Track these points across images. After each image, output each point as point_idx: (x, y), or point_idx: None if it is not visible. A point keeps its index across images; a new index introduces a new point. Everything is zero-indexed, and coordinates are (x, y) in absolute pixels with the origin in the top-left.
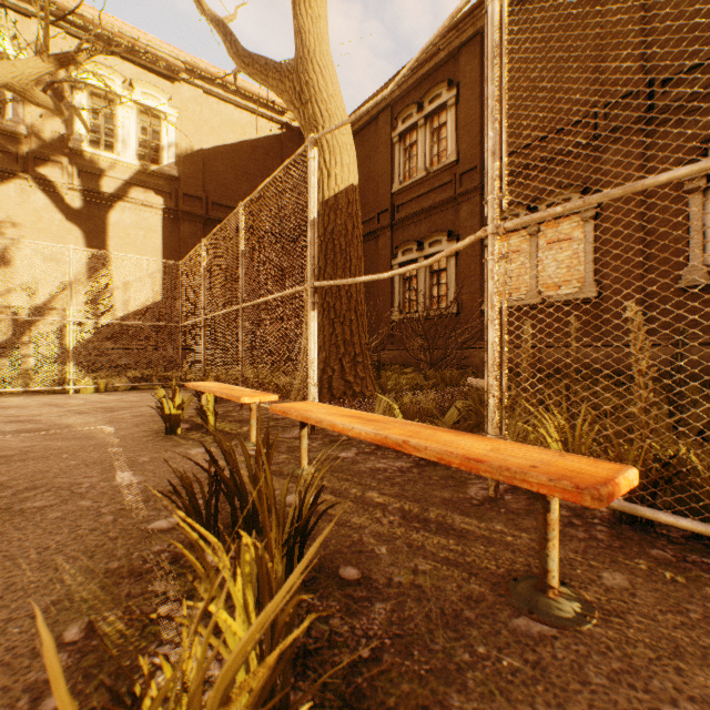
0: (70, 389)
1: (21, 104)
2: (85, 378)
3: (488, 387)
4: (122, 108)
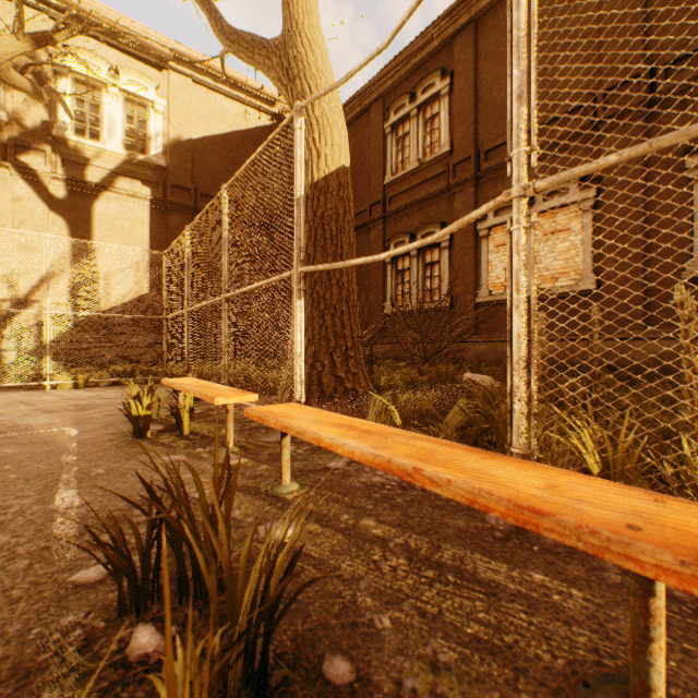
0: (47, 385)
1: (2, 90)
2: (63, 373)
3: (513, 389)
4: (108, 95)
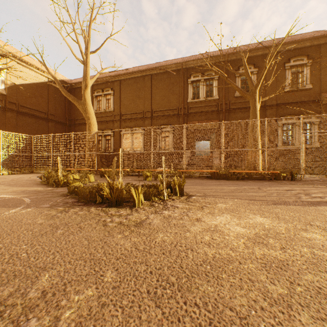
0: (1, 174)
1: None
2: (5, 170)
3: None
4: None
